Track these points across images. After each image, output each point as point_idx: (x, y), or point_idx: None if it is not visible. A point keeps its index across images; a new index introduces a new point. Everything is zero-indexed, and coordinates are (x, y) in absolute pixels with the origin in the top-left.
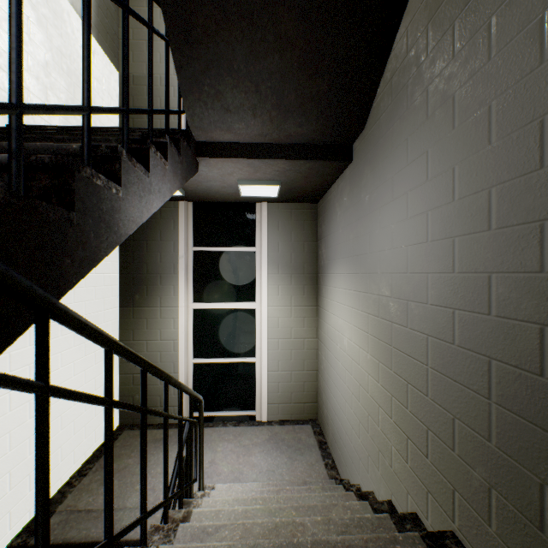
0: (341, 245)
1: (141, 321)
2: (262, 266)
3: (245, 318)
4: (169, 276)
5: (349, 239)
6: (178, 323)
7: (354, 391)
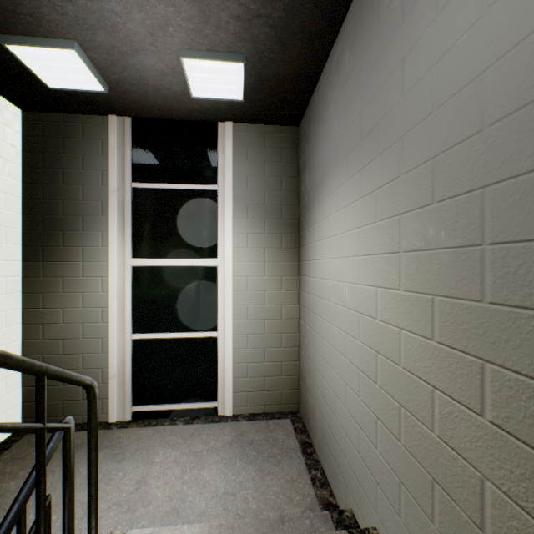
0: (337, 145)
1: (55, 281)
2: (225, 207)
3: (203, 280)
4: (96, 219)
5: (354, 118)
6: (108, 283)
7: (365, 366)
